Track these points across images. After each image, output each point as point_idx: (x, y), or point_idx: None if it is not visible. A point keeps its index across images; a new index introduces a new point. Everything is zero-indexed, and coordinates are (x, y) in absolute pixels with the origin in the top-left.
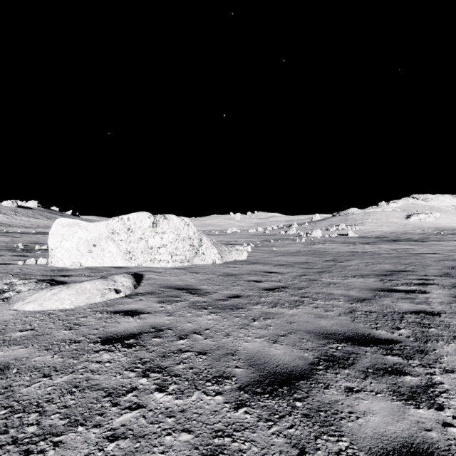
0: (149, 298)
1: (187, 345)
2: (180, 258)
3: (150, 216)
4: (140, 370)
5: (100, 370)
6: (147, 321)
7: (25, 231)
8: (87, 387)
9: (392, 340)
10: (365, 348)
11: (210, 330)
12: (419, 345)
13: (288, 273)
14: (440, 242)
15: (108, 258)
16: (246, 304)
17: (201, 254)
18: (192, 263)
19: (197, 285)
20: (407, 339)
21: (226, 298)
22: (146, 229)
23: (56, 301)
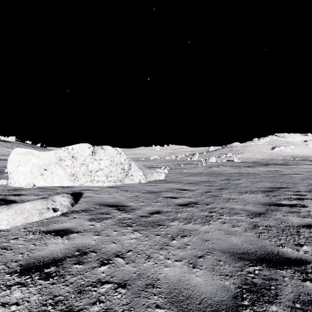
0: (82, 216)
1: (108, 273)
2: (114, 179)
3: (90, 146)
4: None
5: None
6: (74, 242)
7: (3, 158)
8: None
9: (301, 259)
10: (280, 271)
11: (132, 251)
12: None
13: (196, 190)
14: (298, 166)
15: (56, 180)
16: (165, 220)
17: (130, 175)
18: (123, 183)
19: (125, 202)
20: None
21: (148, 215)
22: (86, 157)
23: None
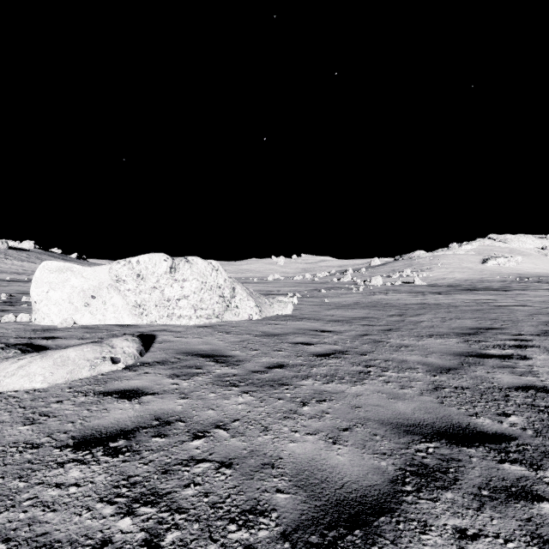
0: (159, 371)
1: (204, 449)
2: (207, 313)
3: (167, 258)
4: (124, 500)
5: (58, 501)
6: (149, 408)
7: (15, 278)
8: (25, 540)
9: (503, 434)
10: (467, 449)
11: (240, 421)
12: (543, 442)
13: (346, 333)
14: (526, 292)
15: (111, 314)
16: (292, 378)
17: (234, 307)
18: (221, 320)
19: (226, 350)
20: (523, 433)
21: (264, 369)
22: (161, 276)
23: (22, 378)
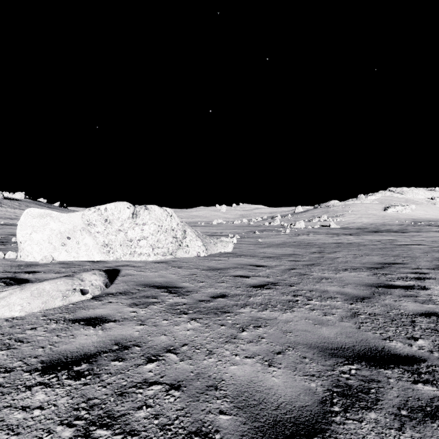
0: (121, 300)
1: (156, 372)
2: (162, 251)
3: (130, 206)
4: (82, 422)
5: (22, 424)
6: (110, 334)
7: (9, 222)
8: None
9: (413, 357)
10: (385, 371)
11: (188, 346)
12: None
13: (276, 267)
14: (420, 233)
15: (84, 252)
16: (232, 306)
17: (185, 246)
18: (175, 256)
19: (178, 282)
20: (431, 355)
21: (209, 299)
22: (125, 220)
23: (3, 307)
